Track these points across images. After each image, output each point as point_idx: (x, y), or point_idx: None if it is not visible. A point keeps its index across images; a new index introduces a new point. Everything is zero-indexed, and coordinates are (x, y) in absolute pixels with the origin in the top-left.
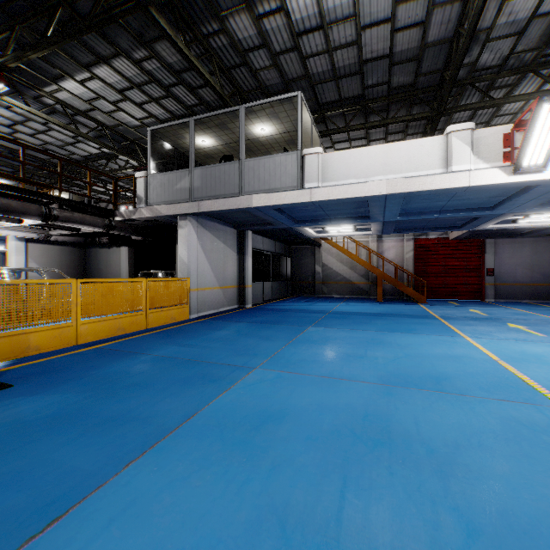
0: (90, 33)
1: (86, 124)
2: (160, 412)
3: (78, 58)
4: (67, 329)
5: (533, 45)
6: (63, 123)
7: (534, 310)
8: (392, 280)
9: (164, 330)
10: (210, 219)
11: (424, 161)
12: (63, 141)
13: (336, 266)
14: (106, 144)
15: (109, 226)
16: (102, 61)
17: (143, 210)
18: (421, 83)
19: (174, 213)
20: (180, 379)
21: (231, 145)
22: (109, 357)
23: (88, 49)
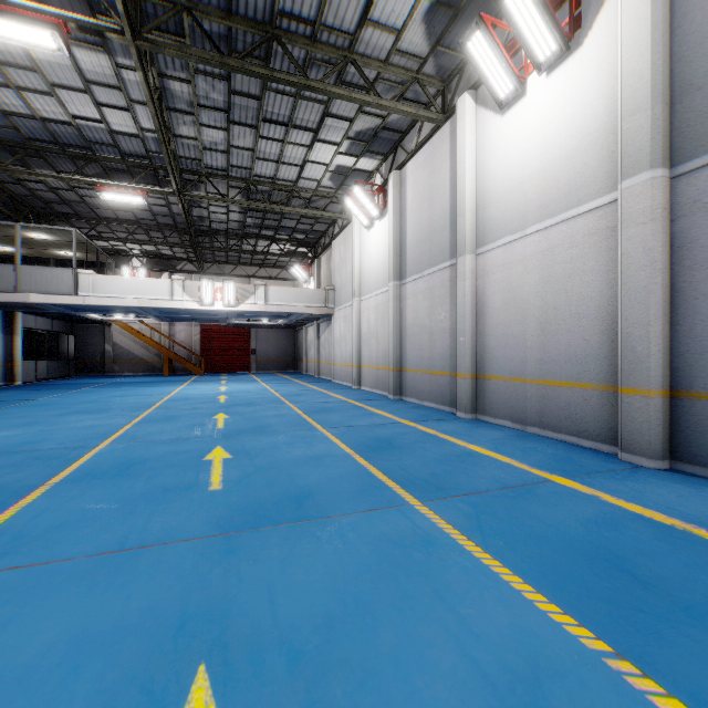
0: None
1: None
2: None
3: None
4: None
5: (238, 228)
6: None
7: (262, 375)
8: (177, 358)
9: None
10: None
11: (160, 291)
12: None
13: (129, 346)
14: None
15: None
16: None
17: None
18: (181, 226)
19: None
20: None
21: (1, 236)
22: None
23: None
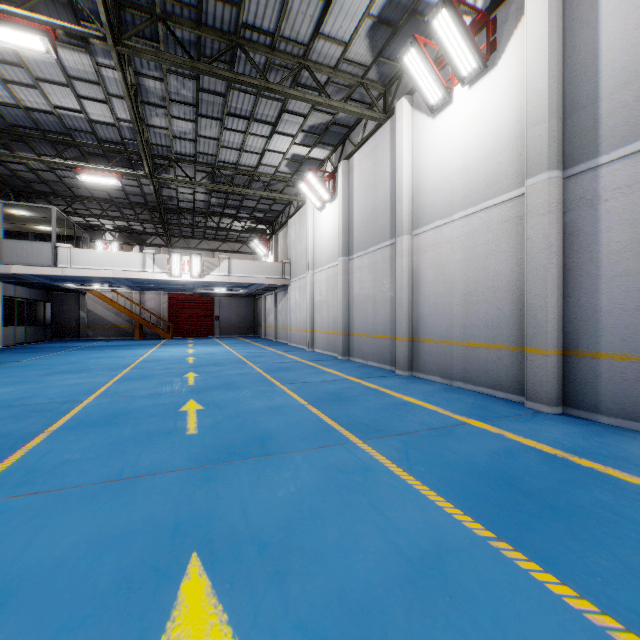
0: None
1: None
2: None
3: None
4: None
5: (204, 207)
6: None
7: (225, 339)
8: (147, 324)
9: None
10: None
11: (133, 264)
12: None
13: (102, 313)
14: None
15: None
16: None
17: None
18: (151, 204)
19: None
20: None
21: None
22: None
23: None
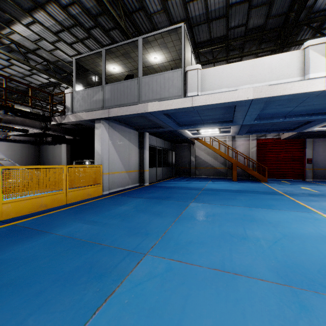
0: None
1: (36, 60)
2: None
3: (21, 4)
4: None
5: None
6: (17, 57)
7: None
8: (243, 166)
9: (79, 205)
10: (119, 123)
11: (284, 71)
12: (22, 73)
13: (204, 157)
14: (49, 74)
15: (45, 127)
16: (38, 7)
17: (70, 116)
18: (269, 25)
19: (91, 118)
20: (64, 273)
21: (134, 72)
22: (15, 236)
23: None
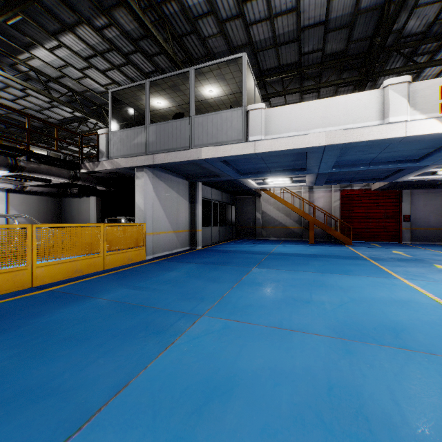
0: (54, 1)
1: (58, 90)
2: (87, 380)
3: (45, 26)
4: (22, 272)
5: None
6: (36, 87)
7: None
8: (322, 225)
9: (120, 271)
10: (165, 171)
11: (361, 113)
12: (40, 106)
13: (273, 213)
14: (75, 108)
15: (74, 177)
16: (67, 29)
17: (104, 163)
18: (351, 50)
19: (132, 165)
20: (121, 330)
21: (183, 106)
22: (58, 301)
23: (54, 17)
